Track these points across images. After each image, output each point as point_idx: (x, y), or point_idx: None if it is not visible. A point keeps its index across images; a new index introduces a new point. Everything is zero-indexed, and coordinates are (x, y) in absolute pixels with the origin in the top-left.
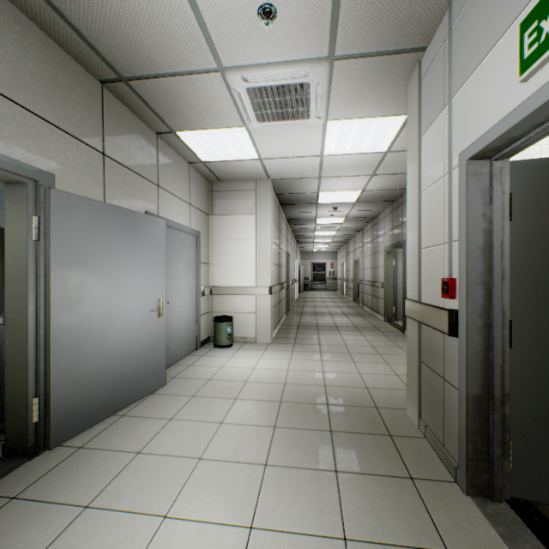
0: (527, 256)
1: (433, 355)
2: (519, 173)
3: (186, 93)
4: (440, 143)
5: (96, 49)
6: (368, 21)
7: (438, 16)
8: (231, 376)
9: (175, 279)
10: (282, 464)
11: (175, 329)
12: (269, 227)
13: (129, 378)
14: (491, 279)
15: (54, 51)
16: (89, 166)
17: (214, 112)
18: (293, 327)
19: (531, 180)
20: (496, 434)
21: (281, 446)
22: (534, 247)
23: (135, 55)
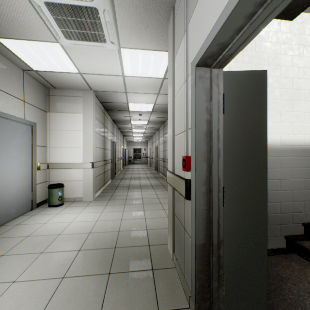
0: (234, 140)
1: (180, 210)
2: (229, 80)
3: None
4: (183, 60)
5: None
6: None
7: None
8: (49, 231)
9: (4, 157)
10: None
11: (4, 197)
12: (92, 123)
13: None
14: (211, 156)
15: None
16: None
17: (25, 23)
18: (113, 188)
19: (236, 86)
20: (214, 272)
21: (60, 299)
22: (238, 133)
23: None
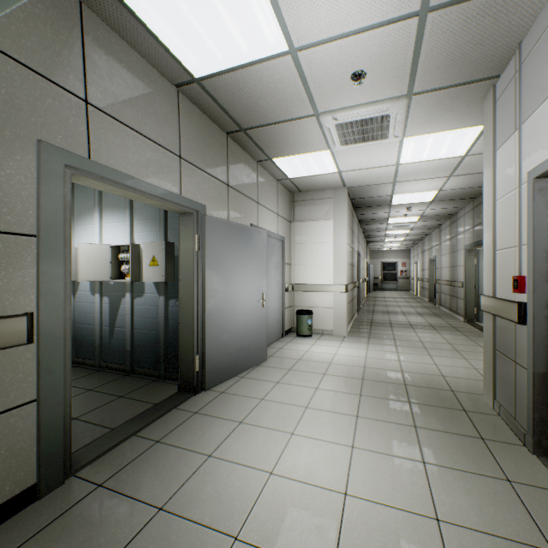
0: None
1: (506, 343)
2: None
3: (286, 133)
4: (512, 160)
5: (230, 114)
6: (443, 67)
7: (509, 54)
8: (316, 358)
9: (268, 277)
10: (370, 417)
11: (268, 318)
12: (345, 231)
13: (245, 351)
14: None
15: (204, 121)
16: (220, 196)
17: (305, 143)
18: (366, 323)
19: None
20: None
21: (368, 407)
22: None
23: (255, 114)
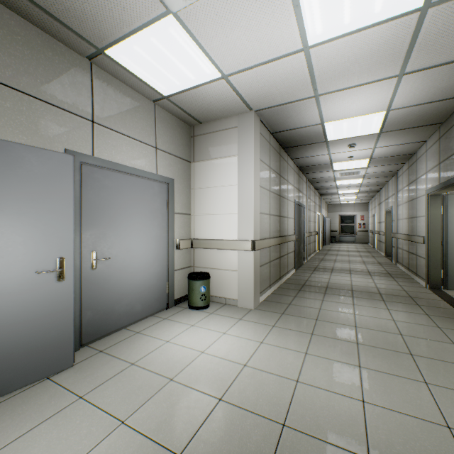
0: None
1: None
2: None
3: None
4: None
5: None
6: None
7: None
8: (162, 362)
9: (126, 230)
10: None
11: (126, 288)
12: (252, 169)
13: None
14: None
15: None
16: None
17: None
18: (295, 286)
19: None
20: None
21: None
22: None
23: None
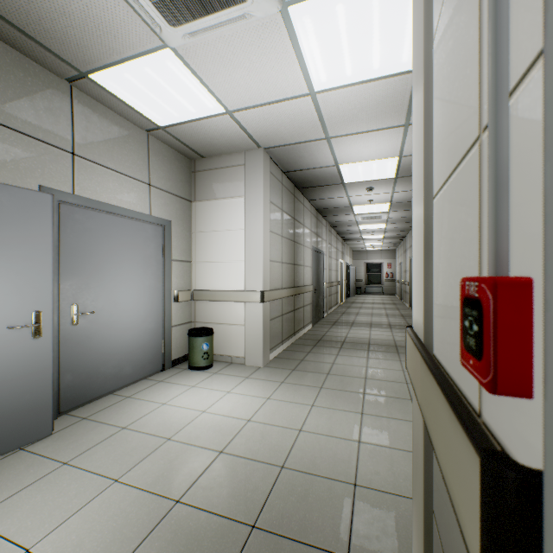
0: None
1: (453, 542)
2: None
3: None
4: None
5: None
6: None
7: None
8: (158, 424)
9: (114, 280)
10: None
11: (114, 347)
12: (261, 212)
13: None
14: None
15: None
16: None
17: (102, 20)
18: (311, 342)
19: None
20: None
21: None
22: None
23: None
